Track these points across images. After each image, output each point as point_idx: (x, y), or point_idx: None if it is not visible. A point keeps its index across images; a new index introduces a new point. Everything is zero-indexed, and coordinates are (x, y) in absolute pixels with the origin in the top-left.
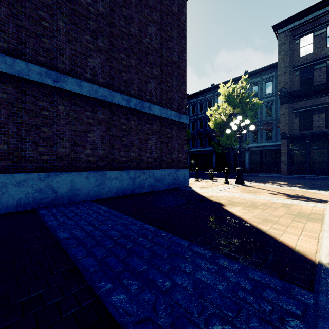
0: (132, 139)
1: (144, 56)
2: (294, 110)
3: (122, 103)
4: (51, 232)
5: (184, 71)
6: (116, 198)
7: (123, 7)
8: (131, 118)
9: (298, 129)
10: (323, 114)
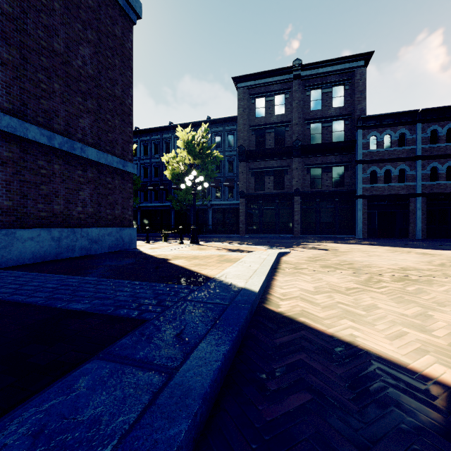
0: (56, 188)
1: (74, 82)
2: (251, 170)
3: (40, 139)
4: None
5: (130, 109)
6: (33, 264)
7: (42, 13)
8: (55, 160)
9: (254, 189)
10: (272, 177)
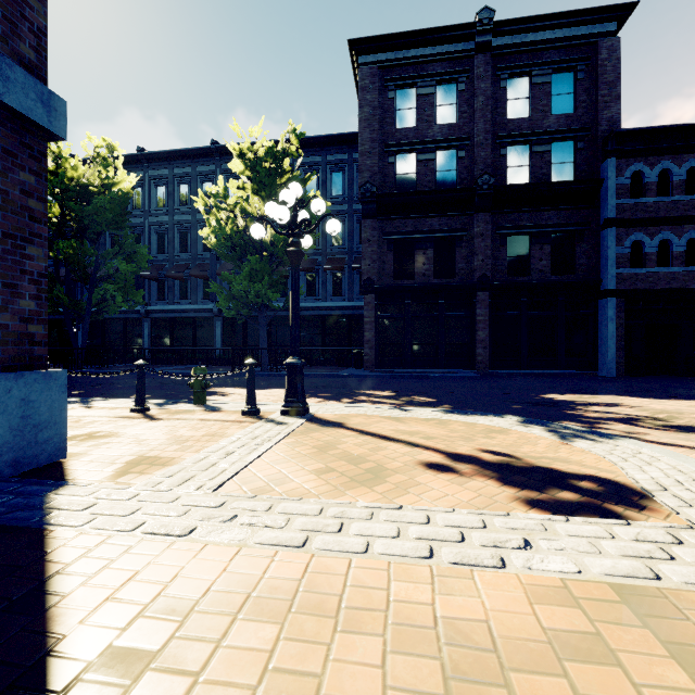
0: None
1: None
2: (387, 236)
3: None
4: None
5: None
6: None
7: None
8: None
9: (393, 275)
10: (431, 252)
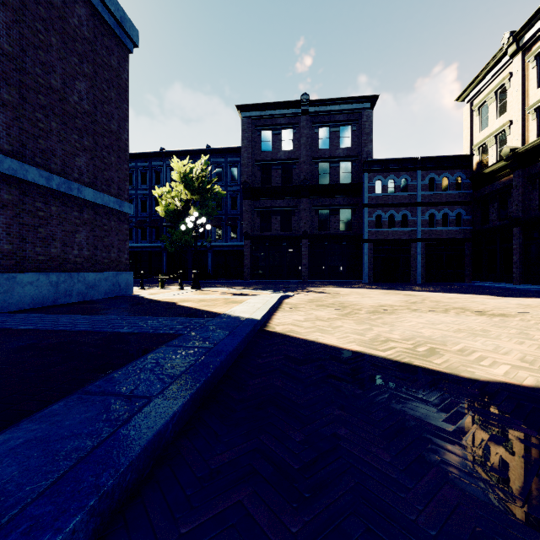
0: (53, 231)
1: (71, 119)
2: (256, 209)
3: (39, 181)
4: (1, 330)
5: (126, 145)
6: (35, 309)
7: (40, 50)
8: (52, 202)
9: (260, 230)
10: (279, 218)
